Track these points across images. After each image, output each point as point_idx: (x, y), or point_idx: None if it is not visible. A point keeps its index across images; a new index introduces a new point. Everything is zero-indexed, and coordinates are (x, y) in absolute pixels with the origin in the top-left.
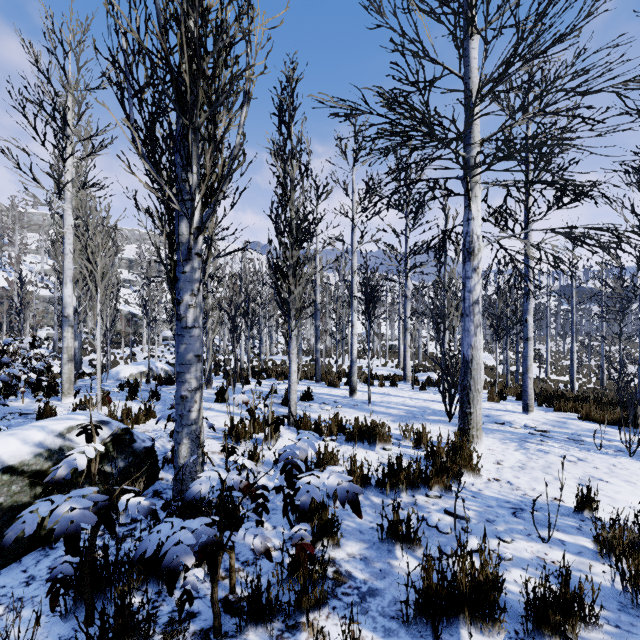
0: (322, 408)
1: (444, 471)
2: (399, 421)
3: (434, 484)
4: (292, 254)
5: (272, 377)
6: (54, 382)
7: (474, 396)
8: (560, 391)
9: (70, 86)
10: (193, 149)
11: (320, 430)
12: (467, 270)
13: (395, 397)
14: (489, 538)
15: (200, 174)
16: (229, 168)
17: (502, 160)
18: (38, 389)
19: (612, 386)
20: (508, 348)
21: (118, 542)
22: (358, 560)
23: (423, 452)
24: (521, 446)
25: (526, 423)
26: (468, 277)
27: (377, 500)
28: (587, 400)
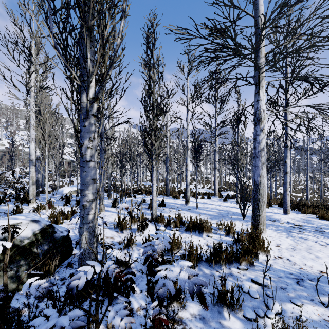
0: (170, 211)
1: (249, 253)
2: (214, 219)
3: (242, 261)
4: (153, 123)
5: (143, 193)
6: (27, 195)
7: (261, 205)
8: (302, 202)
9: (33, 35)
10: (87, 42)
11: (170, 224)
12: (257, 130)
13: (210, 205)
14: (286, 302)
15: (93, 60)
16: (112, 58)
17: (285, 57)
18: (18, 199)
19: (326, 199)
20: (272, 178)
21: (30, 308)
22: (198, 319)
23: (231, 238)
24: (289, 235)
25: (288, 220)
26: (257, 134)
27: (207, 271)
28: (320, 207)
